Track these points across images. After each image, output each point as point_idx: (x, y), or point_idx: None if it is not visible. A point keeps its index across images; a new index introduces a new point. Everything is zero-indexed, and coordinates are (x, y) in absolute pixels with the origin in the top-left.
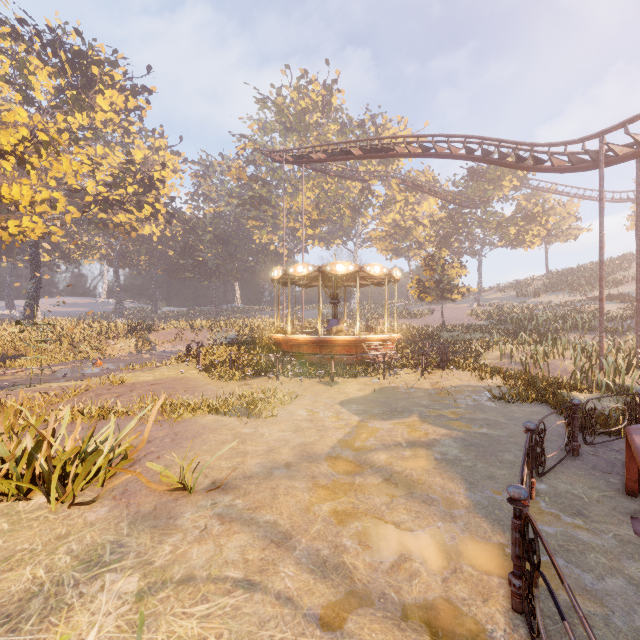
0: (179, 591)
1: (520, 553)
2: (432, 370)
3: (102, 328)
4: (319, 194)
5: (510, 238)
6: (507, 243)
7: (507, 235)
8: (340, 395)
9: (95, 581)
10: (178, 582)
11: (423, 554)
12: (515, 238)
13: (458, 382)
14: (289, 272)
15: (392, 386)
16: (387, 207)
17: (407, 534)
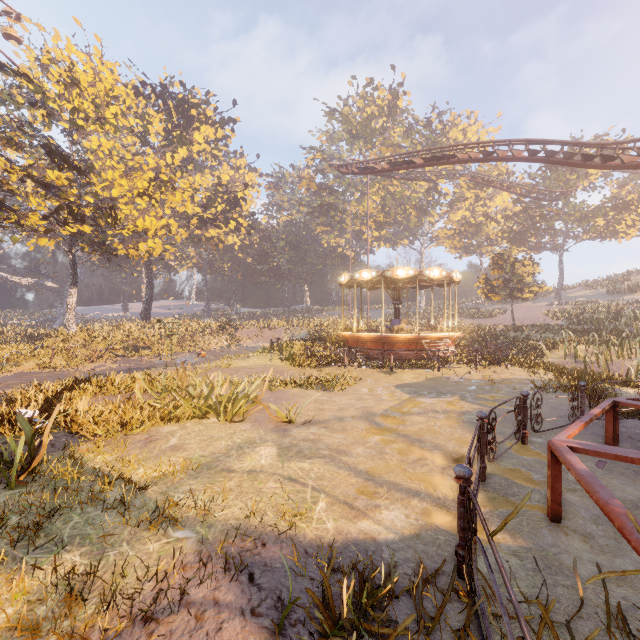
0: (297, 455)
1: (482, 448)
2: (487, 366)
3: (200, 326)
4: (384, 197)
5: (597, 230)
6: (594, 235)
7: (593, 227)
8: (396, 381)
9: (256, 448)
10: (296, 452)
11: (434, 460)
12: (604, 230)
13: (509, 376)
14: (355, 277)
15: (444, 377)
16: (455, 205)
17: (427, 452)
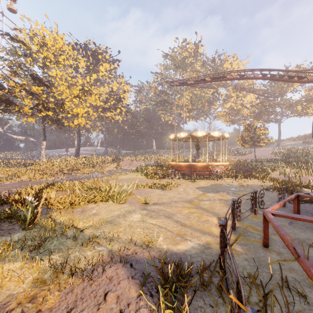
0: (150, 218)
1: (234, 215)
2: (241, 178)
3: (103, 159)
4: (192, 96)
5: (297, 112)
6: (296, 114)
7: (295, 110)
8: (197, 185)
9: (131, 214)
10: (149, 217)
11: (212, 221)
12: (301, 112)
13: (251, 183)
14: (177, 136)
15: (220, 183)
16: (227, 100)
17: (209, 217)
